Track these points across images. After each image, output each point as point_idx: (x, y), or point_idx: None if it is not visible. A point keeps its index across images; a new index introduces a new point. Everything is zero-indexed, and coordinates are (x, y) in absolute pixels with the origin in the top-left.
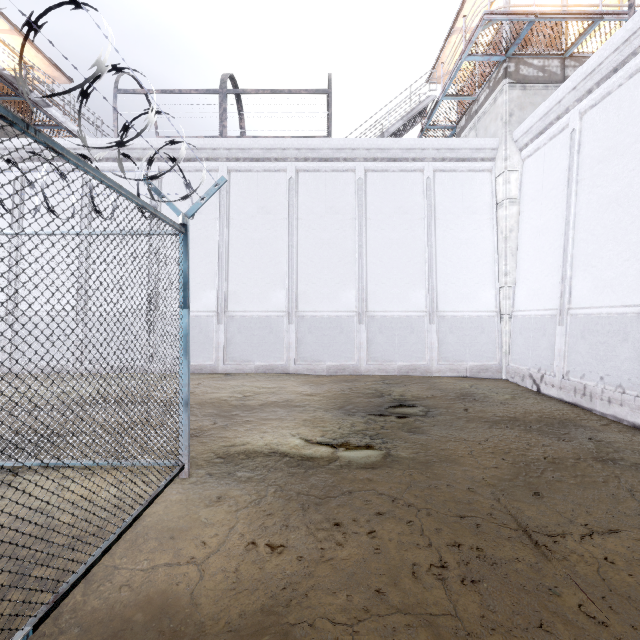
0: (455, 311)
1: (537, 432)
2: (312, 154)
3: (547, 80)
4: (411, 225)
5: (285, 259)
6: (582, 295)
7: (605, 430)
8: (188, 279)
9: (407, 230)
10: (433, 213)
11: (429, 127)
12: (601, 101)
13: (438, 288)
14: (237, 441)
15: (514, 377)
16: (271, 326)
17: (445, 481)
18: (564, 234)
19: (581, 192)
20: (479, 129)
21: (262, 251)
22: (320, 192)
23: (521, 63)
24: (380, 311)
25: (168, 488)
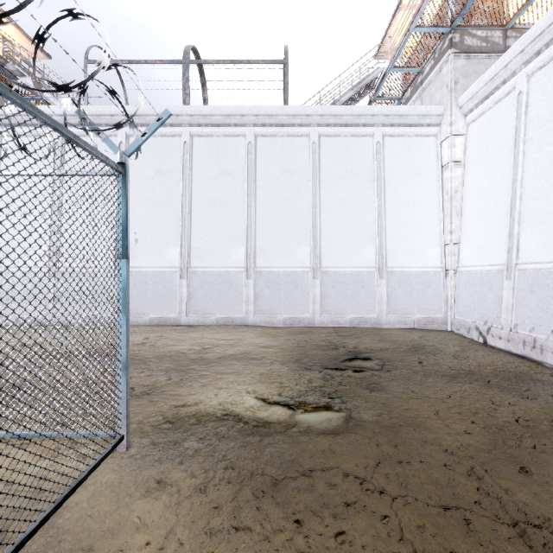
0: (403, 267)
1: (498, 388)
2: (269, 120)
3: (490, 50)
4: (362, 186)
5: (244, 218)
6: (531, 250)
7: None
8: (127, 226)
9: (358, 191)
10: (382, 175)
11: (377, 98)
12: (550, 62)
13: (387, 245)
14: (189, 401)
15: (460, 329)
16: (231, 281)
17: (417, 453)
18: (511, 192)
19: (529, 151)
20: (424, 98)
21: (222, 211)
22: (277, 156)
23: (465, 34)
24: (333, 267)
25: (103, 464)
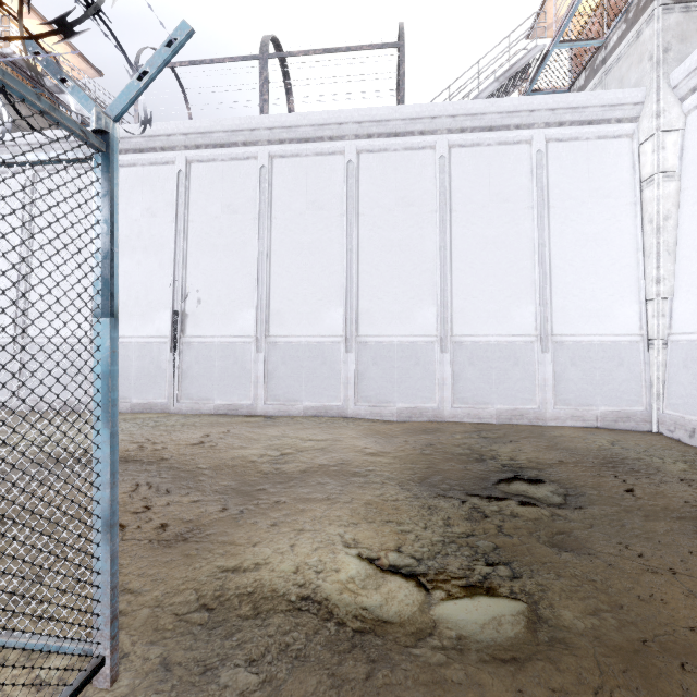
0: (579, 335)
1: None
2: (377, 128)
3: None
4: (514, 217)
5: (342, 268)
6: None
7: None
8: (113, 253)
9: (508, 224)
10: (546, 199)
11: (532, 94)
12: None
13: (553, 303)
14: (248, 558)
15: (674, 430)
16: (324, 355)
17: None
18: None
19: None
20: (609, 83)
21: (312, 258)
22: (388, 178)
23: None
24: (470, 335)
25: None
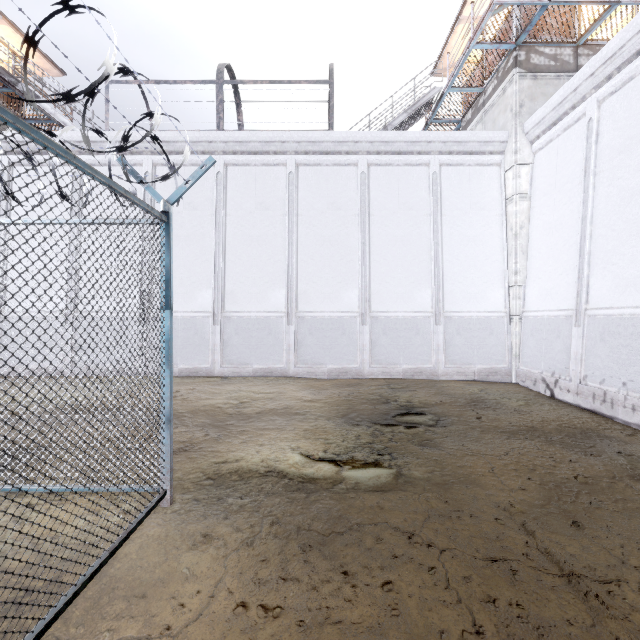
0: (462, 311)
1: (560, 445)
2: (313, 147)
3: (559, 69)
4: (416, 221)
5: (284, 257)
6: (601, 295)
7: (632, 441)
8: (170, 275)
9: (412, 227)
10: (439, 209)
11: (434, 121)
12: (622, 87)
13: (445, 287)
14: (230, 457)
15: (525, 381)
16: (270, 327)
17: (468, 509)
18: (580, 230)
19: (599, 185)
20: (487, 122)
21: (260, 249)
22: (321, 187)
23: (532, 51)
24: (384, 311)
25: (146, 519)
